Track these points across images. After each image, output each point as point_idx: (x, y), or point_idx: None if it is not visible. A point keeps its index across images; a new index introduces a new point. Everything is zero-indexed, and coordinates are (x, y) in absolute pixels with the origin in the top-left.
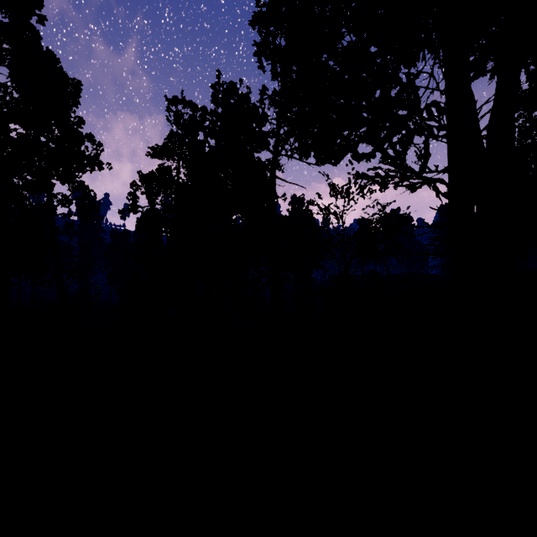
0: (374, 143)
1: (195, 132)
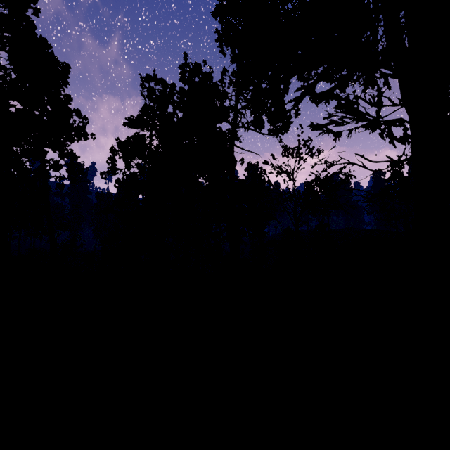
0: (334, 82)
1: (166, 106)
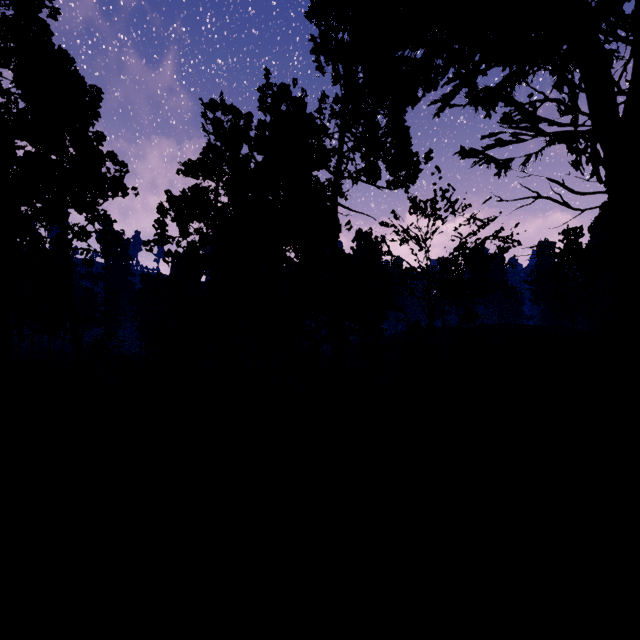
0: (508, 63)
1: (238, 145)
